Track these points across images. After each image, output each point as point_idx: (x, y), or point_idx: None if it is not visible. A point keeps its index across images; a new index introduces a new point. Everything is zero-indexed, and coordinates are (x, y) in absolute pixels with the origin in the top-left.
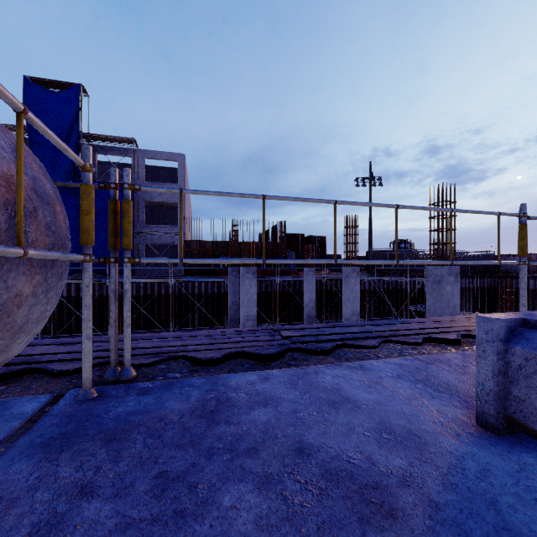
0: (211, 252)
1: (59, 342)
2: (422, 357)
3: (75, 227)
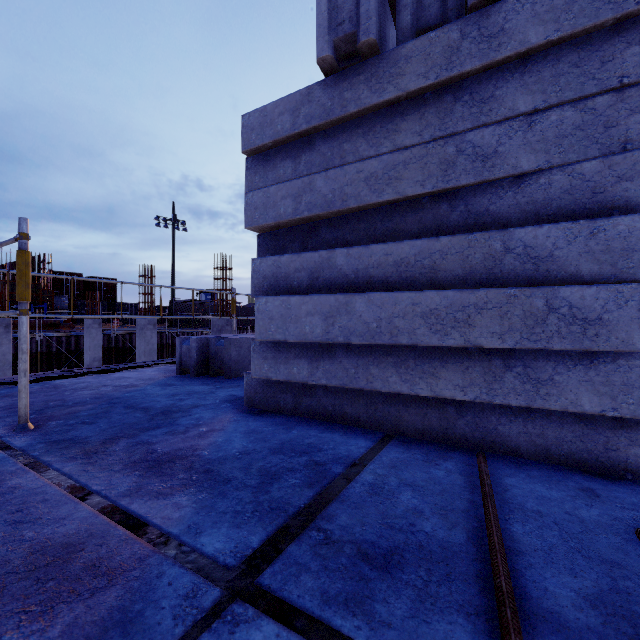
0: None
1: None
2: (172, 365)
3: None
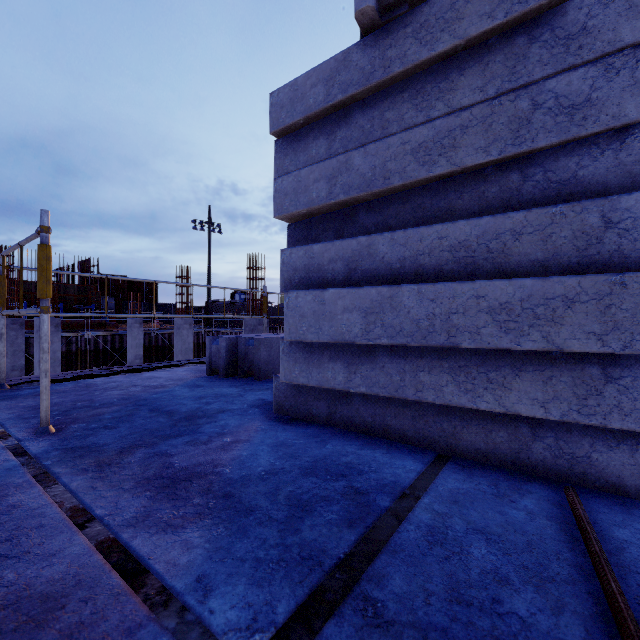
0: None
1: None
2: (203, 365)
3: None
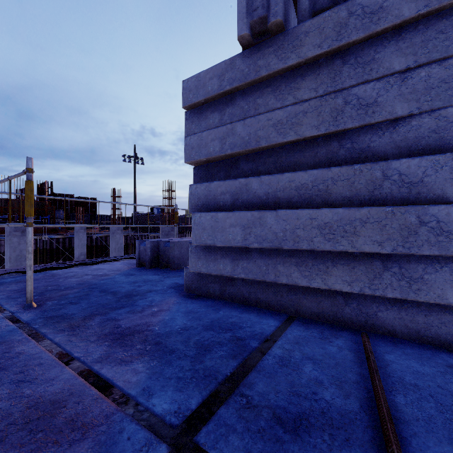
0: None
1: None
2: (134, 260)
3: None
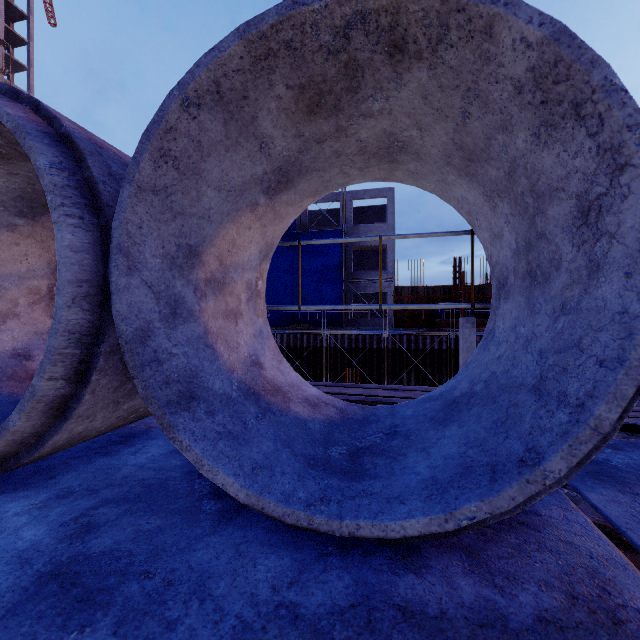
0: (426, 299)
1: (384, 387)
2: None
3: (291, 279)
